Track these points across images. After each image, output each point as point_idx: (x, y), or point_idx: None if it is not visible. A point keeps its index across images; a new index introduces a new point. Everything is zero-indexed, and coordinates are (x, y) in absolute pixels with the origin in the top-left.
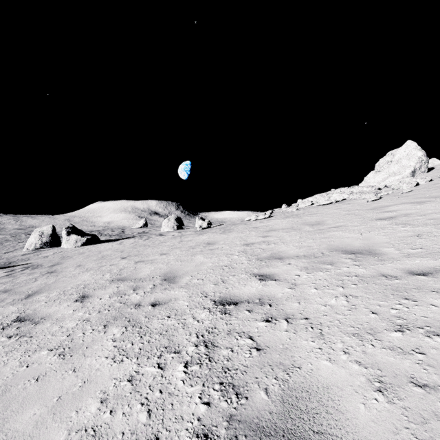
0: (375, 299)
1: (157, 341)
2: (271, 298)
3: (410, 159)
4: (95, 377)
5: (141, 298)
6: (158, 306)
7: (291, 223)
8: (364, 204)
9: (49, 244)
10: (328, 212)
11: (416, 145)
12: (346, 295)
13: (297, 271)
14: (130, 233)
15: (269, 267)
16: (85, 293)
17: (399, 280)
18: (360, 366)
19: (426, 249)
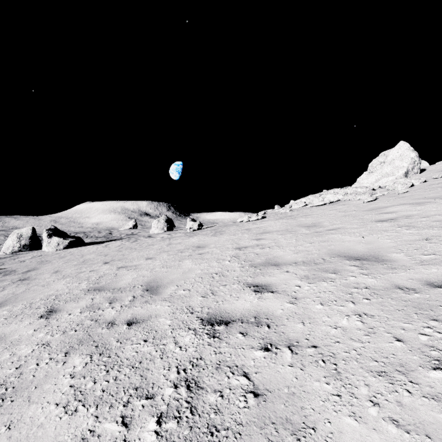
0: (396, 320)
1: (127, 378)
2: (269, 315)
3: (403, 160)
4: (34, 440)
5: (117, 314)
6: (135, 325)
7: (285, 225)
8: (359, 205)
9: (28, 247)
10: (323, 214)
11: (408, 146)
12: (360, 313)
13: (297, 280)
14: (118, 235)
15: (264, 275)
16: (54, 307)
17: (419, 293)
18: (399, 429)
19: (441, 256)
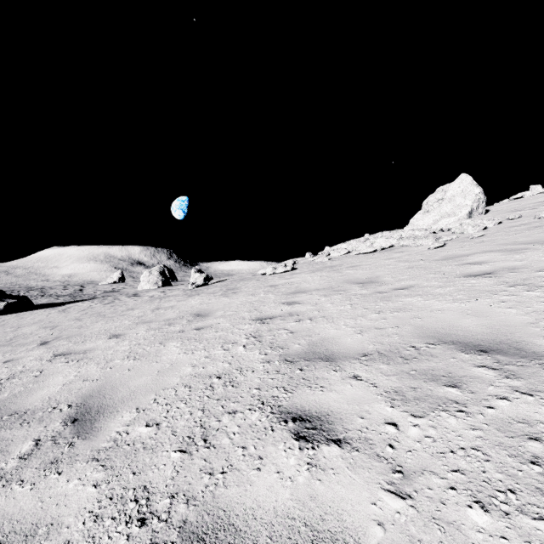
0: None
1: None
2: None
3: (465, 197)
4: None
5: None
6: None
7: (327, 280)
8: (425, 252)
9: None
10: (377, 264)
11: (472, 179)
12: None
13: (383, 405)
14: (91, 292)
15: (312, 385)
16: None
17: None
18: None
19: None
